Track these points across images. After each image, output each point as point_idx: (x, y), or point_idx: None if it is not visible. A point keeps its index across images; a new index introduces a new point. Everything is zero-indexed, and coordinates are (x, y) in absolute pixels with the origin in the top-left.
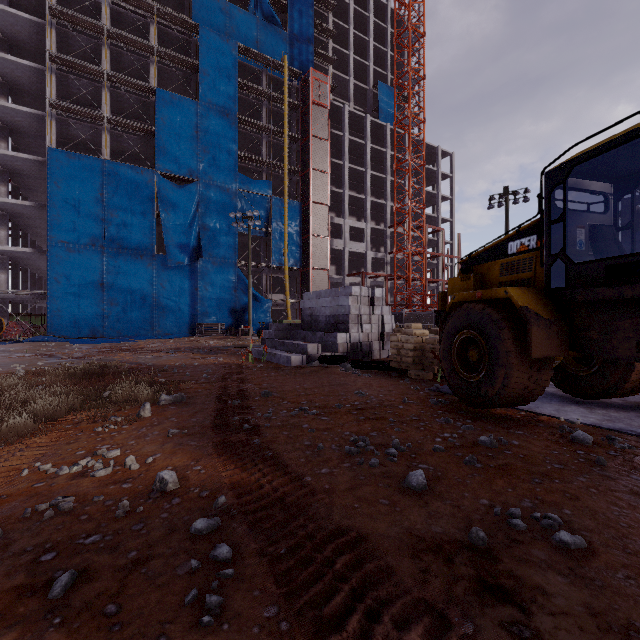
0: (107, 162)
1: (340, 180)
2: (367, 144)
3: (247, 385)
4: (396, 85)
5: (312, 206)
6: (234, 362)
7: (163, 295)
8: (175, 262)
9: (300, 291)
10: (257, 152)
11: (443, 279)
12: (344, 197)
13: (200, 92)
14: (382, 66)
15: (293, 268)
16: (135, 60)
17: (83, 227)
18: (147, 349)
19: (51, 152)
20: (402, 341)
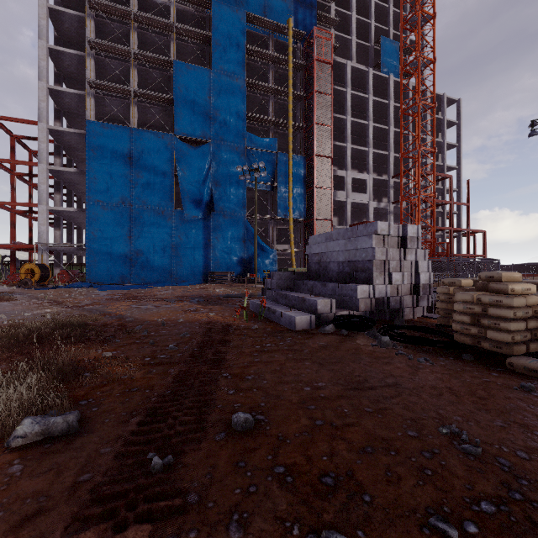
0: (134, 130)
1: (342, 135)
2: (369, 97)
3: (220, 377)
4: (398, 40)
5: (316, 159)
6: (225, 319)
7: (180, 246)
8: (190, 216)
9: (304, 241)
10: (264, 114)
11: (451, 227)
12: (347, 150)
13: (212, 60)
14: (383, 24)
15: (297, 219)
16: (158, 40)
17: (114, 188)
18: (155, 296)
19: (89, 124)
20: (482, 302)
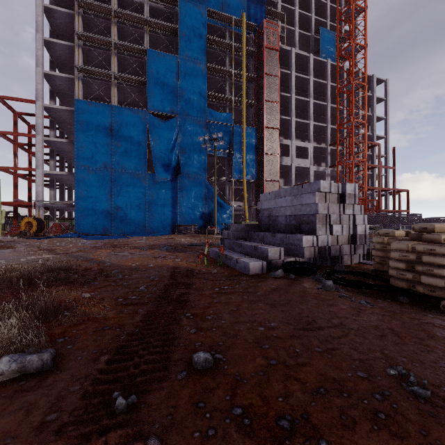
0: (114, 107)
1: (287, 110)
2: (310, 78)
3: (183, 316)
4: (334, 30)
5: (265, 130)
6: (189, 264)
7: (152, 203)
8: (161, 178)
9: (255, 199)
10: (222, 93)
11: (379, 187)
12: (291, 123)
13: (179, 49)
14: (322, 17)
15: (250, 181)
16: (134, 32)
17: (98, 155)
18: (131, 245)
19: (77, 102)
20: (417, 250)
